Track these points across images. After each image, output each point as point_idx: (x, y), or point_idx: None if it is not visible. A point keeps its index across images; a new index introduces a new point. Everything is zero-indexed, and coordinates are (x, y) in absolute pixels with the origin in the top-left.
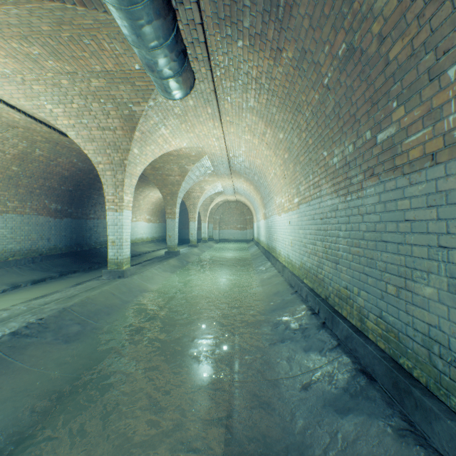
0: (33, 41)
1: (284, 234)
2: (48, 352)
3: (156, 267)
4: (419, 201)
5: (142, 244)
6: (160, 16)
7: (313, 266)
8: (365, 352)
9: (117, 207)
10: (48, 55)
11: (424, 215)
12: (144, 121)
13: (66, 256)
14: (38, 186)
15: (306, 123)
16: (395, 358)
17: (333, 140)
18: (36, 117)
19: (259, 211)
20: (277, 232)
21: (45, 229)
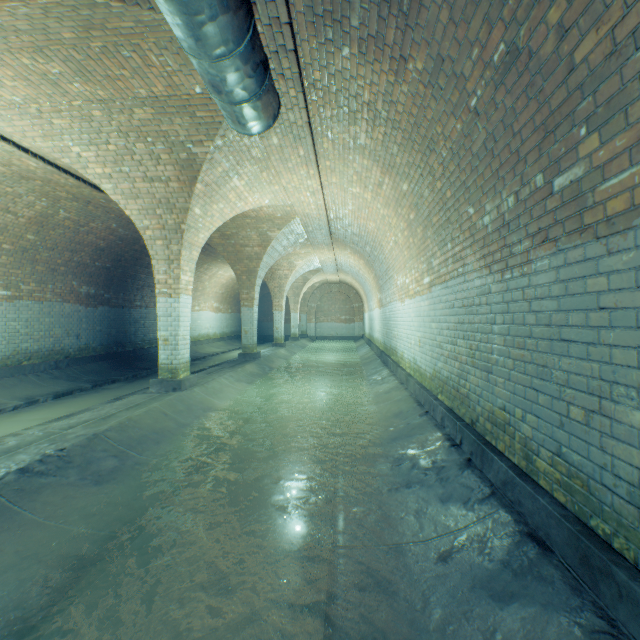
0: (51, 55)
1: (409, 328)
2: (71, 498)
3: (226, 375)
4: (623, 278)
5: (208, 342)
6: (229, 8)
7: (452, 376)
8: (534, 506)
9: (172, 291)
10: (73, 74)
11: (632, 300)
12: (209, 168)
13: (102, 360)
14: (63, 261)
15: (442, 167)
16: (582, 517)
17: (483, 191)
18: (59, 165)
19: (372, 296)
20: (398, 326)
21: (74, 321)
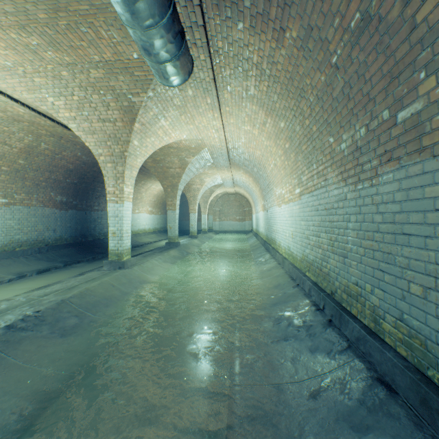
0: (31, 31)
1: (284, 225)
2: (43, 346)
3: (156, 258)
4: None
5: (145, 234)
6: None
7: (316, 259)
8: (382, 358)
9: (118, 199)
10: (47, 45)
11: None
12: (144, 112)
13: (71, 247)
14: (44, 179)
15: (309, 109)
16: (420, 368)
17: (341, 125)
18: (40, 111)
19: (258, 202)
20: (277, 223)
21: (51, 220)
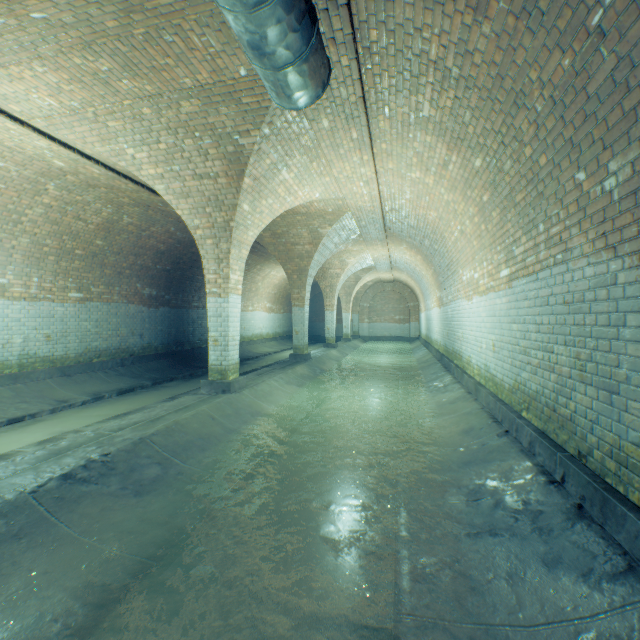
0: (98, 50)
1: (478, 330)
2: (109, 510)
3: (276, 377)
4: None
5: (261, 342)
6: None
7: (544, 391)
8: None
9: (221, 290)
10: (121, 70)
11: None
12: (257, 160)
13: (163, 358)
14: (128, 265)
15: (534, 126)
16: None
17: (604, 144)
18: (119, 171)
19: (430, 294)
20: (464, 327)
21: (137, 321)
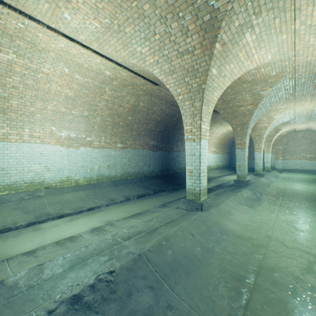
0: None
1: None
2: None
3: (230, 198)
4: None
5: (209, 170)
6: None
7: None
8: None
9: (194, 137)
10: None
11: None
12: (227, 23)
13: (159, 178)
14: (142, 129)
15: None
16: None
17: None
18: (135, 72)
19: None
20: None
21: (147, 158)
